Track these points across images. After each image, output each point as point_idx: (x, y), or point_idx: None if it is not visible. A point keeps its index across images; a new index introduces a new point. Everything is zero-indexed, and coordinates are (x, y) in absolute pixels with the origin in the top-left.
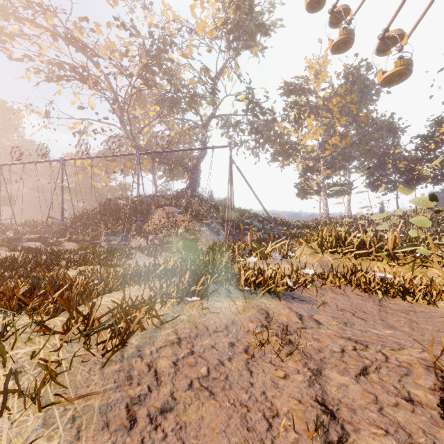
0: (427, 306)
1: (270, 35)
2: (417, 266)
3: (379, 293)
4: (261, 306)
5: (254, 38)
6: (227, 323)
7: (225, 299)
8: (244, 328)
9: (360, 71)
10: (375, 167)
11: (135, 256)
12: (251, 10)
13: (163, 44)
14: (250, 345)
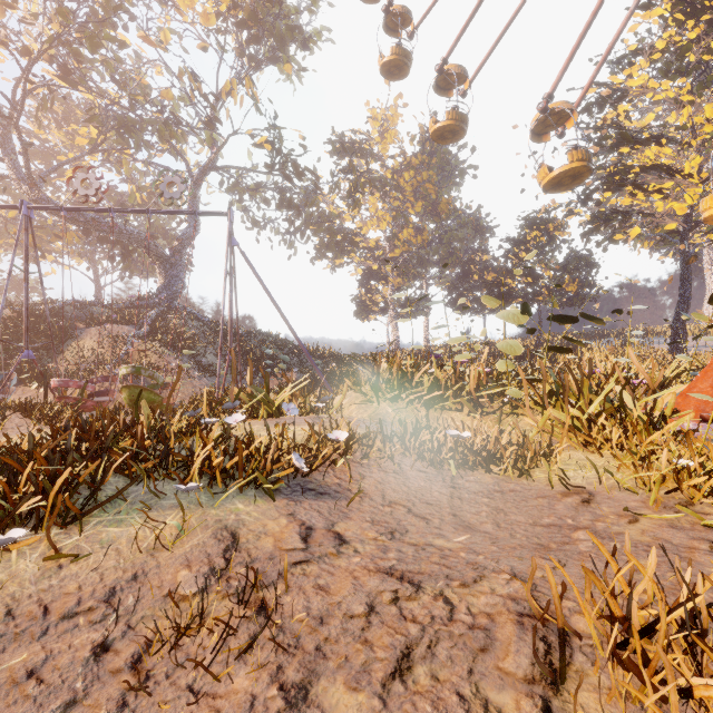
0: (518, 481)
1: (313, 50)
2: (506, 414)
3: (453, 465)
4: (225, 522)
5: (285, 47)
6: (117, 582)
7: (139, 515)
8: (161, 587)
9: None
10: (459, 278)
11: (2, 424)
12: None
13: (104, 7)
14: (152, 640)
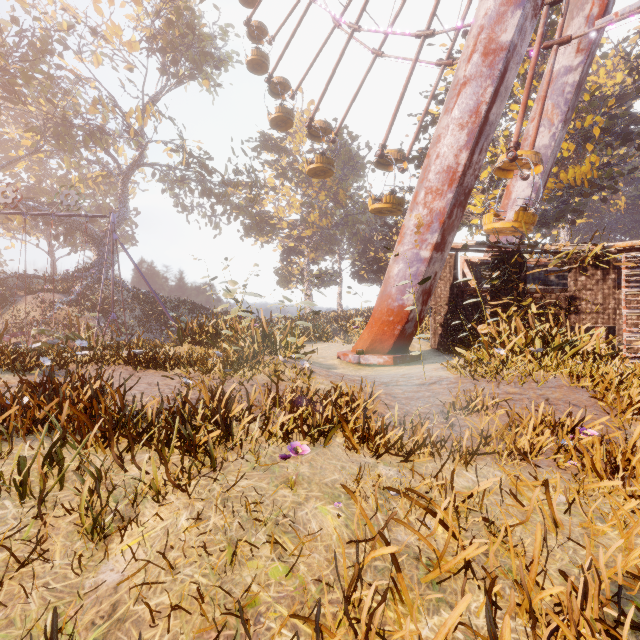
0: (163, 372)
1: (227, 69)
2: None
3: (138, 366)
4: None
5: (198, 69)
6: None
7: None
8: None
9: (343, 139)
10: (359, 254)
11: None
12: (191, 30)
13: (41, 41)
14: None
